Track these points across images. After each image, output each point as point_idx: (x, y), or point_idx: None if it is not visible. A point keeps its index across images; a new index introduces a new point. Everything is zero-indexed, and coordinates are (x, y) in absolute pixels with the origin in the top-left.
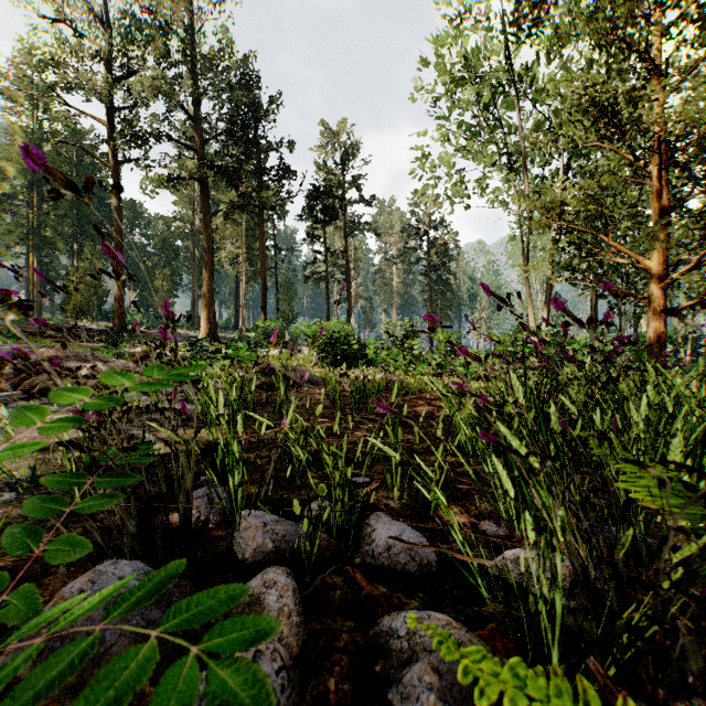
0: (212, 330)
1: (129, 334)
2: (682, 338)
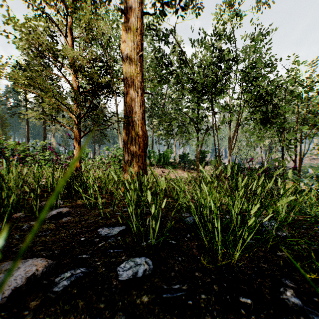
0: None
1: None
2: (184, 153)
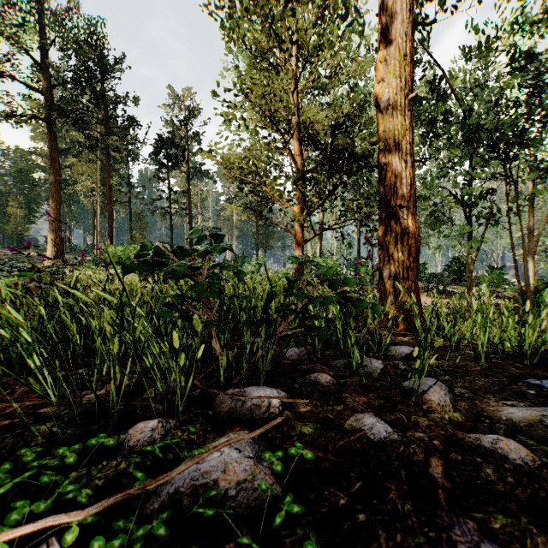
0: (59, 253)
1: None
2: None
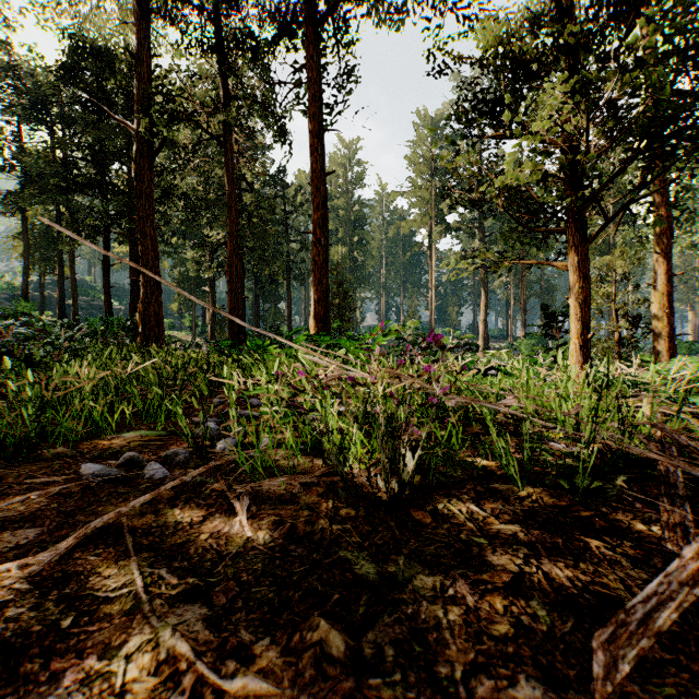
0: (486, 346)
1: (437, 350)
2: None
